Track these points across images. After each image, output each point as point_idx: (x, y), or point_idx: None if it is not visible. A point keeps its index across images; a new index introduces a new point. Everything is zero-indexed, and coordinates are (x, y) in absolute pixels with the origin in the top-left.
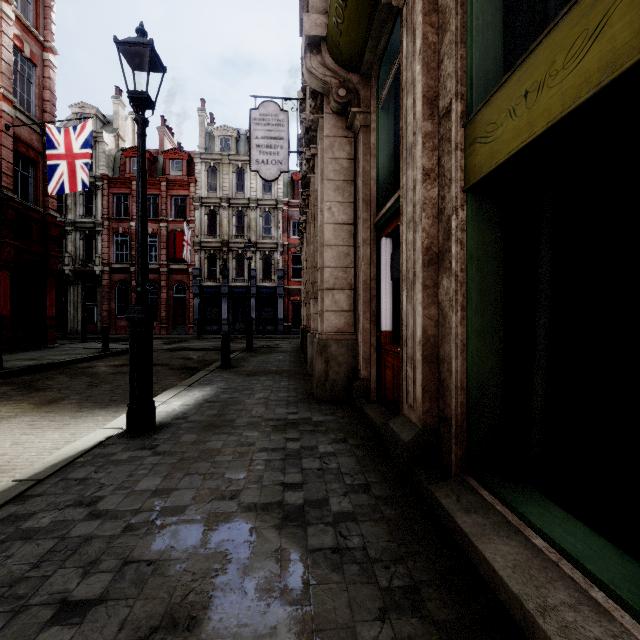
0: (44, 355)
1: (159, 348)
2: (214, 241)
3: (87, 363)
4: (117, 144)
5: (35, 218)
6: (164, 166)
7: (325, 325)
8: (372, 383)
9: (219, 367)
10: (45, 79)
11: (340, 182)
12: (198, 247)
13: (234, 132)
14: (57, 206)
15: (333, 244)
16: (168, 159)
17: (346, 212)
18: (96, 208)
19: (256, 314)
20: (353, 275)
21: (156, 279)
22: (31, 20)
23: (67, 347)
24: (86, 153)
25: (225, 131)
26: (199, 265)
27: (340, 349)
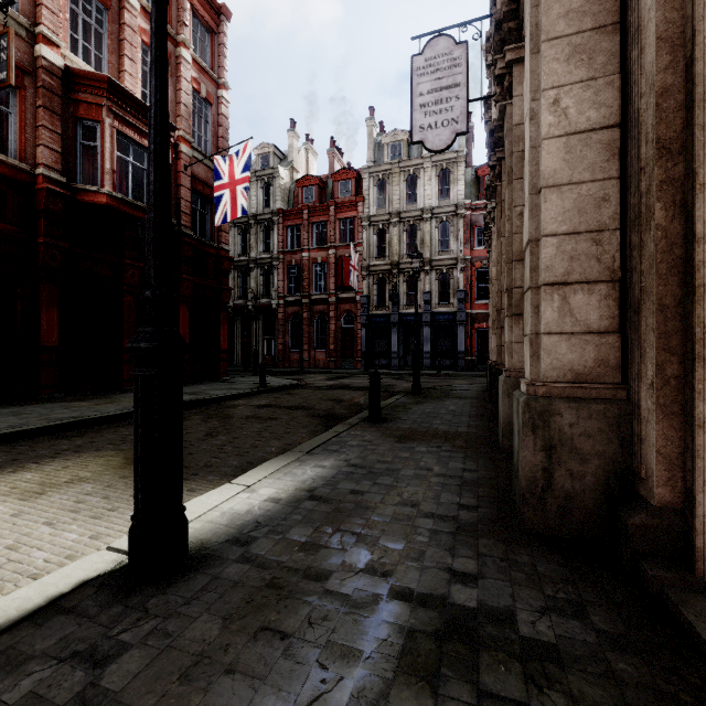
0: (208, 389)
1: (318, 385)
2: (383, 263)
3: (237, 400)
4: (291, 177)
5: (210, 254)
6: (333, 190)
7: (543, 365)
8: (700, 532)
9: (366, 419)
10: (219, 116)
11: (582, 35)
12: (366, 272)
13: (405, 135)
14: (243, 246)
15: (564, 181)
16: (337, 181)
17: (599, 100)
18: (273, 243)
19: (431, 346)
20: (618, 247)
21: (325, 310)
22: (208, 62)
23: (236, 380)
24: (245, 177)
25: (395, 136)
26: (367, 292)
27: (584, 422)
